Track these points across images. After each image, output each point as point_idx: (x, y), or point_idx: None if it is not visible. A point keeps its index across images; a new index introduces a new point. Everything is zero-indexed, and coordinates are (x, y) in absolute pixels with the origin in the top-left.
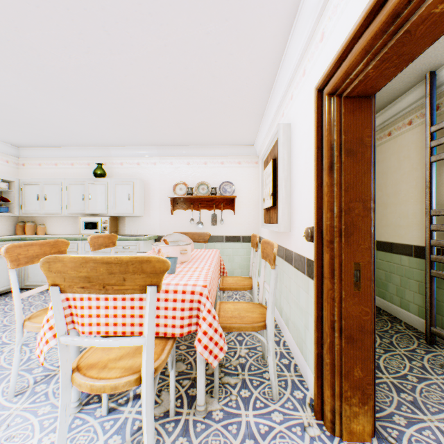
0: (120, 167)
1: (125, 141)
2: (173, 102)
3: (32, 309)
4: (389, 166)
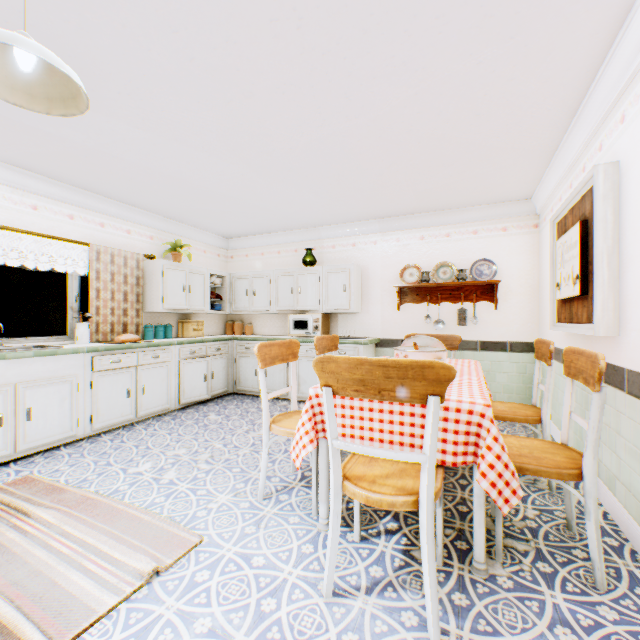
0: (331, 251)
1: (339, 217)
2: (412, 160)
3: (250, 415)
4: None
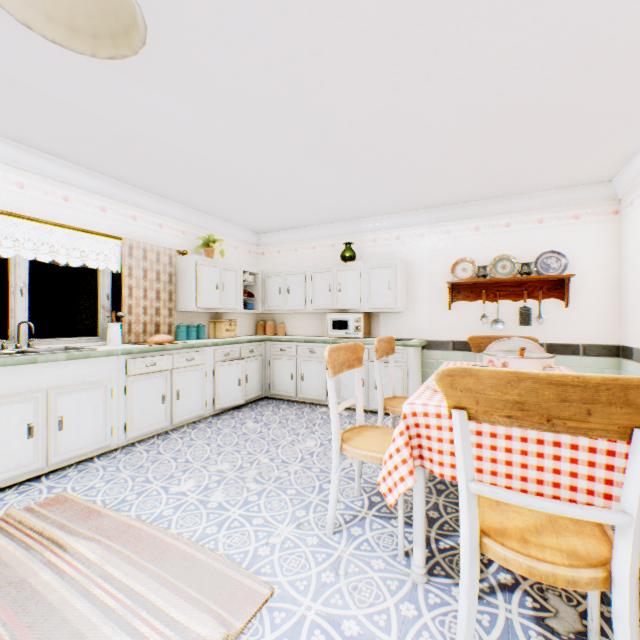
0: (372, 245)
1: (383, 208)
2: (488, 133)
3: (290, 424)
4: None
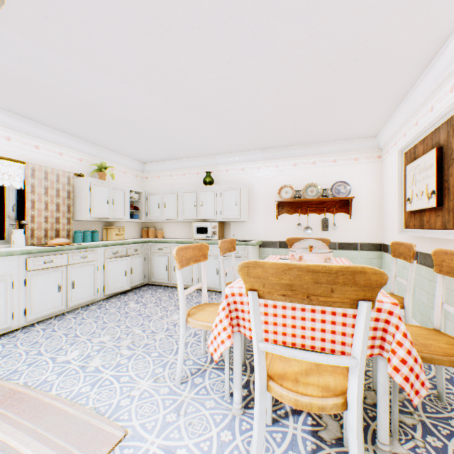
0: (225, 174)
1: (232, 148)
2: (296, 99)
3: (163, 303)
4: None
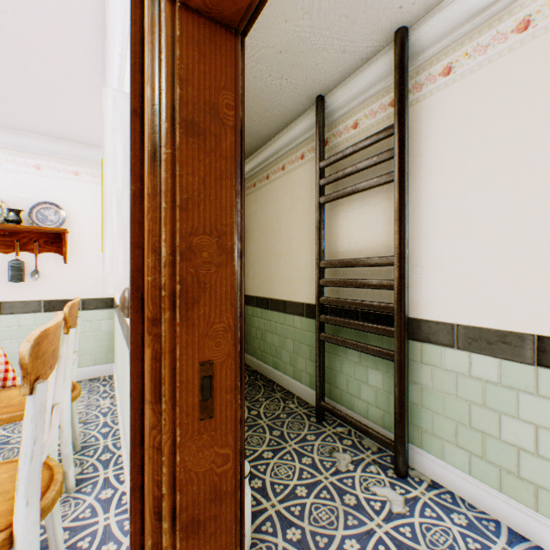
0: None
1: None
2: None
3: None
4: (284, 207)
